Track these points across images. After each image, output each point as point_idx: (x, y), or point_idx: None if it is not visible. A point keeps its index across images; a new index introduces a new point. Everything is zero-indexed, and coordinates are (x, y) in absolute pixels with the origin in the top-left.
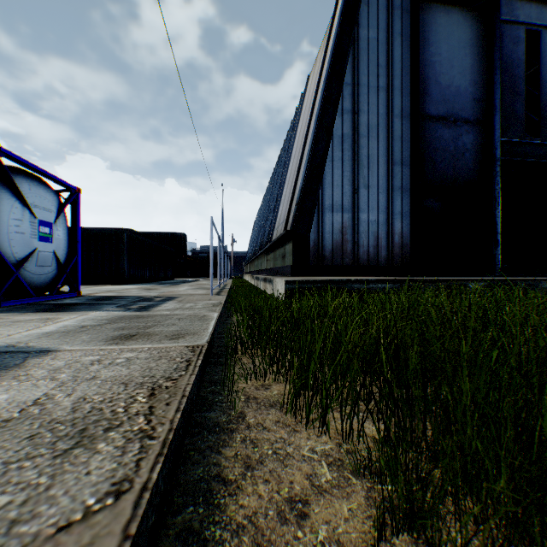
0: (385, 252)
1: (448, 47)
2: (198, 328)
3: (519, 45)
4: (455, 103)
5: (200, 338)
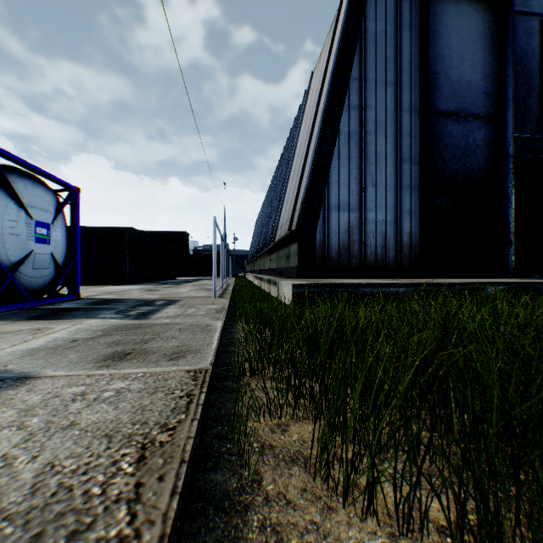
0: (394, 252)
1: (458, 40)
2: (201, 343)
3: (533, 37)
4: (465, 98)
5: (203, 357)
